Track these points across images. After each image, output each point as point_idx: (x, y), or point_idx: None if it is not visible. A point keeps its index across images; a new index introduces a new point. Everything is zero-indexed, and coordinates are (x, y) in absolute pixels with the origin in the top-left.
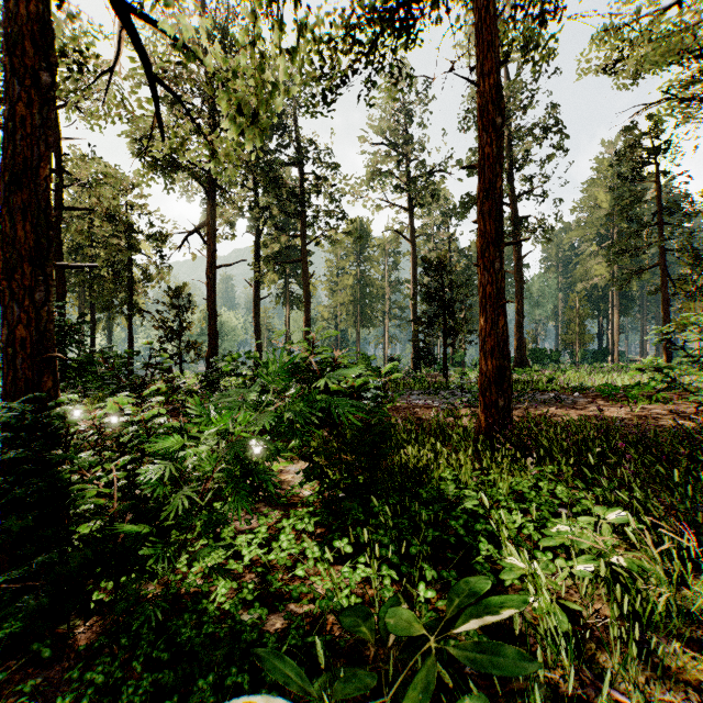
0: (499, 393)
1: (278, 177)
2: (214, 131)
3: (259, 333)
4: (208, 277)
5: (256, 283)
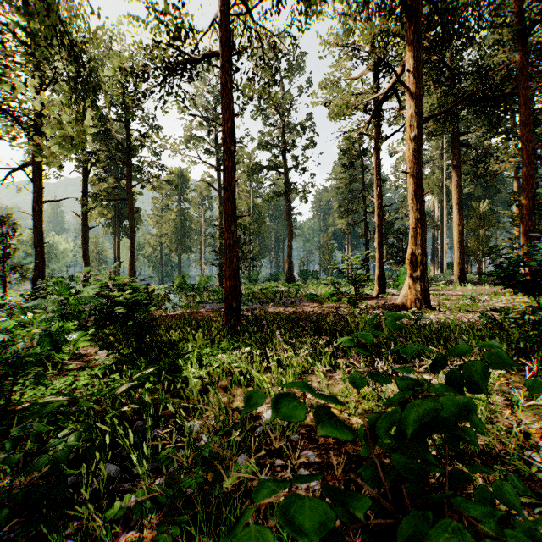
0: (234, 300)
1: (105, 130)
2: (41, 85)
3: (88, 257)
4: (34, 210)
5: (85, 215)
